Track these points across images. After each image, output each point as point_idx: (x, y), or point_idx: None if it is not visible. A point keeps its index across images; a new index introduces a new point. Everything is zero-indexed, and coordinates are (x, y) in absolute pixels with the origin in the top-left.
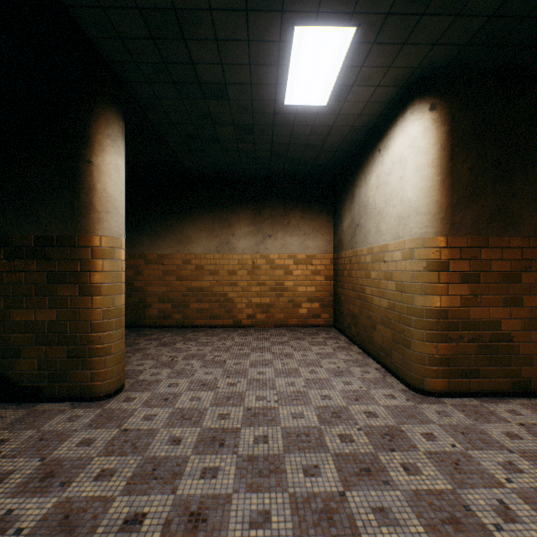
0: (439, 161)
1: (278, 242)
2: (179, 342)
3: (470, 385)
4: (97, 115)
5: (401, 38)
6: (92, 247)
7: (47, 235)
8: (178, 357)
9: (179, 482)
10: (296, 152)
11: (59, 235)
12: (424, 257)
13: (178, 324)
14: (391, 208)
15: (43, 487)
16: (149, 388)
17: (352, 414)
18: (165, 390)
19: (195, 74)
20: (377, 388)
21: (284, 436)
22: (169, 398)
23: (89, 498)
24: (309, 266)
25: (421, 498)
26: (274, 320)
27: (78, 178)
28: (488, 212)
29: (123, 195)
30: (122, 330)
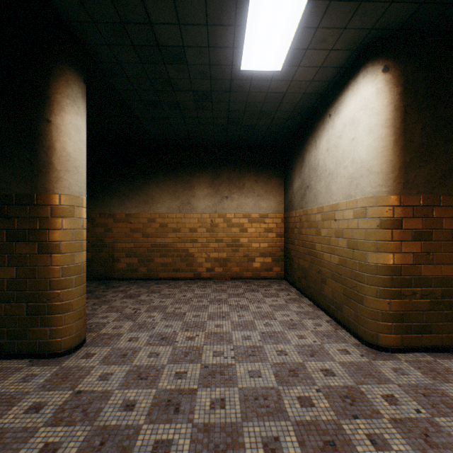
0: (392, 121)
1: (234, 203)
2: (144, 294)
3: (422, 340)
4: (56, 75)
5: None
6: (51, 206)
7: (6, 193)
8: (141, 309)
9: None
10: (251, 119)
11: (19, 193)
12: (378, 215)
13: (144, 276)
14: (342, 169)
15: None
16: (110, 343)
17: (309, 372)
18: (125, 345)
19: (154, 35)
20: (331, 343)
21: (241, 399)
22: (128, 354)
23: None
24: (262, 224)
25: None
26: (231, 273)
27: (37, 137)
28: (440, 172)
29: (84, 155)
30: (82, 286)
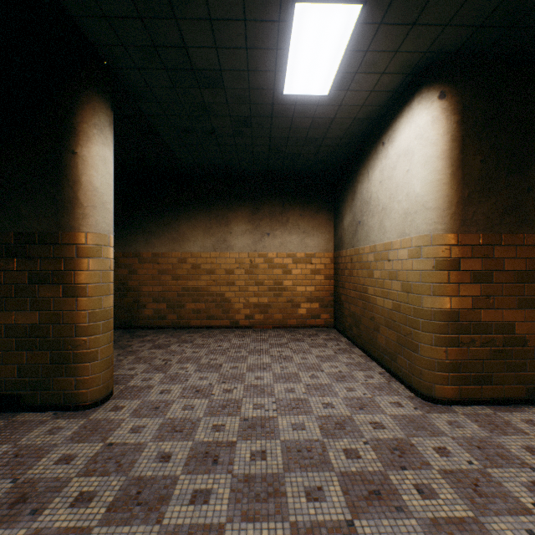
0: (449, 153)
1: (276, 241)
2: (174, 344)
3: (482, 392)
4: (82, 102)
5: (410, 17)
6: (77, 245)
7: (28, 231)
8: (172, 360)
9: (165, 508)
10: (295, 146)
11: (42, 231)
12: (433, 255)
13: (173, 325)
14: (396, 204)
15: (11, 516)
16: (139, 396)
17: (357, 424)
18: (156, 397)
19: (188, 59)
20: (383, 395)
21: (283, 451)
22: (160, 407)
23: (62, 530)
24: (308, 265)
25: (440, 529)
26: (273, 321)
27: (62, 170)
28: (501, 207)
29: (112, 190)
30: (110, 333)
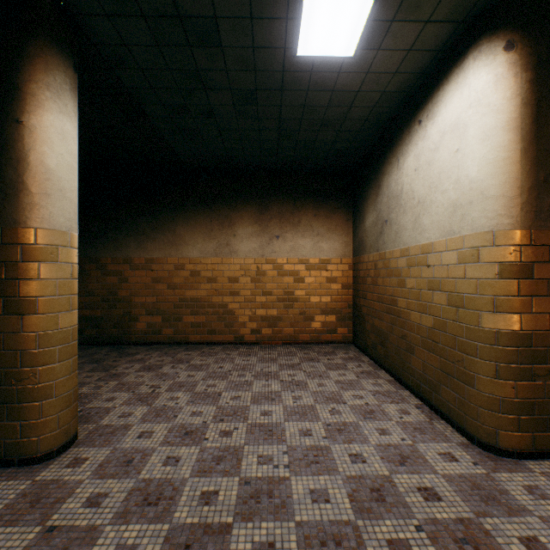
0: (519, 122)
1: (287, 244)
2: (167, 365)
3: None
4: (30, 55)
5: None
6: (23, 245)
7: None
8: (161, 386)
9: None
10: (310, 132)
11: None
12: (497, 258)
13: (169, 340)
14: (439, 194)
15: None
16: (111, 441)
17: (401, 492)
18: (132, 444)
19: None
20: (427, 441)
21: (300, 545)
22: (135, 460)
23: None
24: (323, 272)
25: None
26: (283, 336)
27: (2, 145)
28: None
29: (75, 174)
30: (71, 360)
